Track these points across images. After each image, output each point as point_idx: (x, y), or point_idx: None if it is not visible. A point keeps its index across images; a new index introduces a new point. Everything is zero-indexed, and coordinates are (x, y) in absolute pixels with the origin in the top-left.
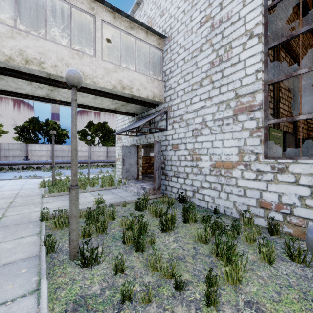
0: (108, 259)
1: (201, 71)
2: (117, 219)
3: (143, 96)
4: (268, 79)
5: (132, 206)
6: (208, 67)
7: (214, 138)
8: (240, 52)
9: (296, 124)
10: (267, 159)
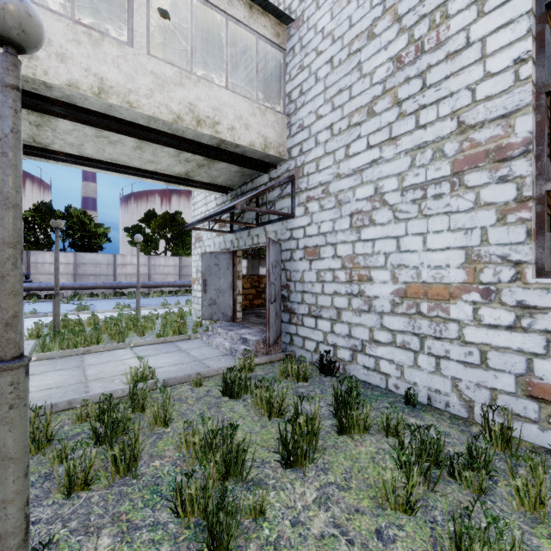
0: None
1: (370, 81)
2: (174, 424)
3: (243, 142)
4: (545, 80)
5: (217, 383)
6: (388, 69)
7: (404, 230)
8: (470, 22)
9: None
10: (544, 278)
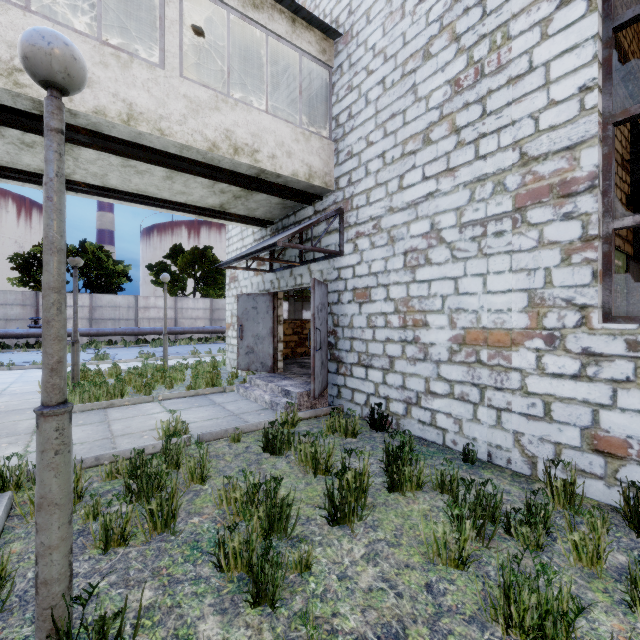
0: (163, 639)
1: (426, 105)
2: (212, 481)
3: (285, 172)
4: (613, 110)
5: (257, 439)
6: (445, 93)
7: (462, 271)
8: (533, 45)
9: (639, 243)
10: (611, 323)
